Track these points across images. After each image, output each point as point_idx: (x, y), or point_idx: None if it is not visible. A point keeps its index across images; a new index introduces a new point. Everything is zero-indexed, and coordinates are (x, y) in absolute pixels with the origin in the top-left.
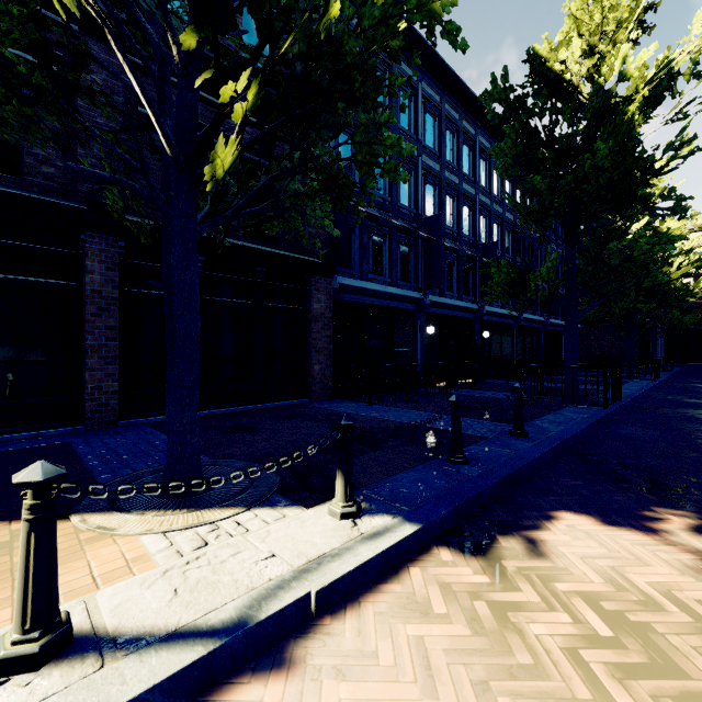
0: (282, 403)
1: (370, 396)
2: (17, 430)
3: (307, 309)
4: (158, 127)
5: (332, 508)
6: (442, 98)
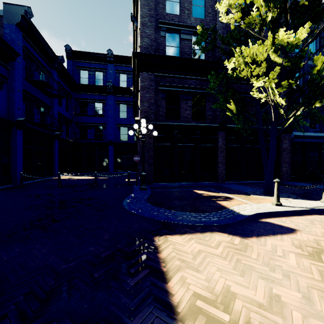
0: None
1: (313, 180)
2: (205, 181)
3: (280, 147)
4: (273, 117)
5: (322, 200)
6: None
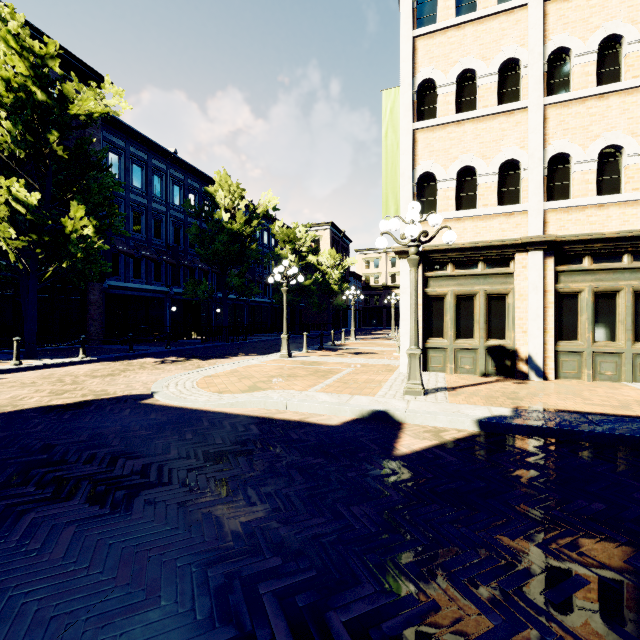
0: (71, 346)
1: (122, 341)
2: None
3: (87, 299)
4: (29, 267)
5: (80, 356)
6: (186, 177)
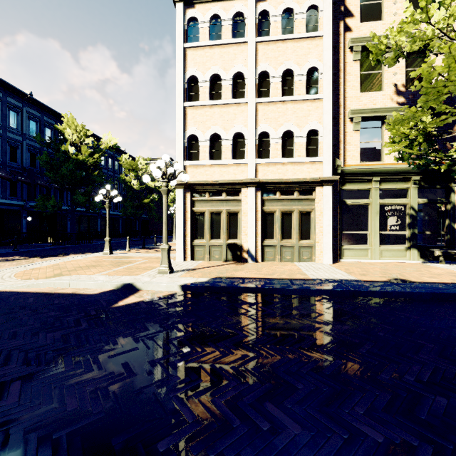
0: None
1: None
2: None
3: None
4: None
5: None
6: (42, 114)
